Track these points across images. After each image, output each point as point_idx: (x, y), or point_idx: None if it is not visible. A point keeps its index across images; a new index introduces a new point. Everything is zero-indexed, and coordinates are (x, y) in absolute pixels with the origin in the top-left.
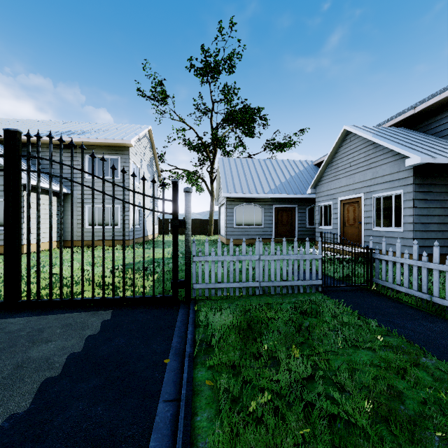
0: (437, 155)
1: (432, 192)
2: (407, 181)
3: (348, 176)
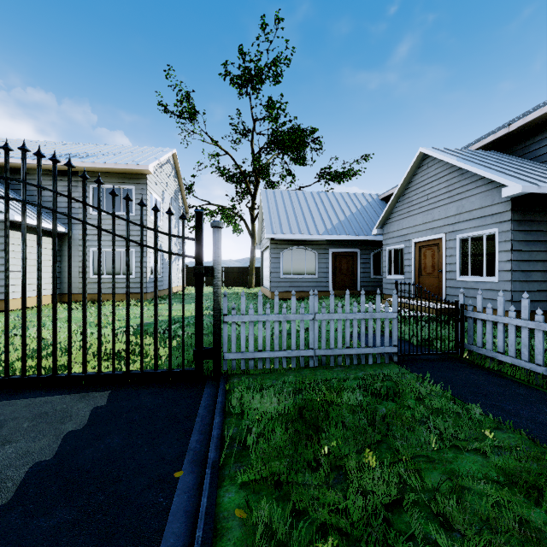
0: (542, 183)
1: (535, 231)
2: (502, 217)
3: (426, 211)
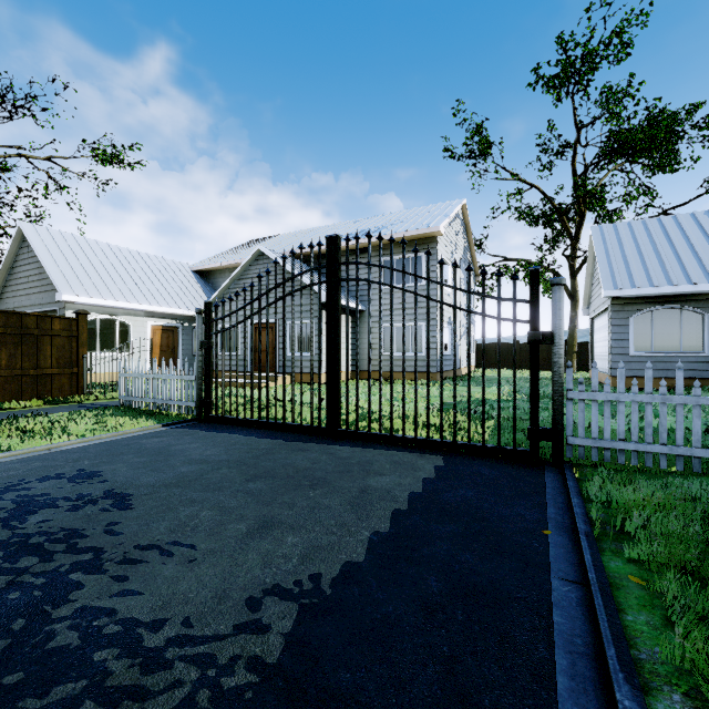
0: None
1: None
2: None
3: None
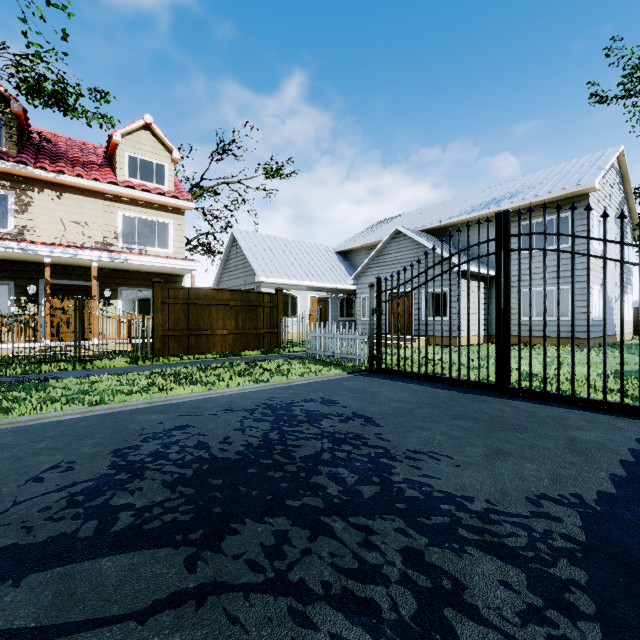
0: None
1: None
2: None
3: None
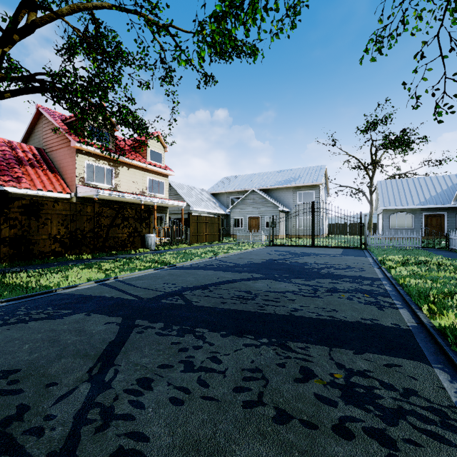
0: None
1: None
2: None
3: None
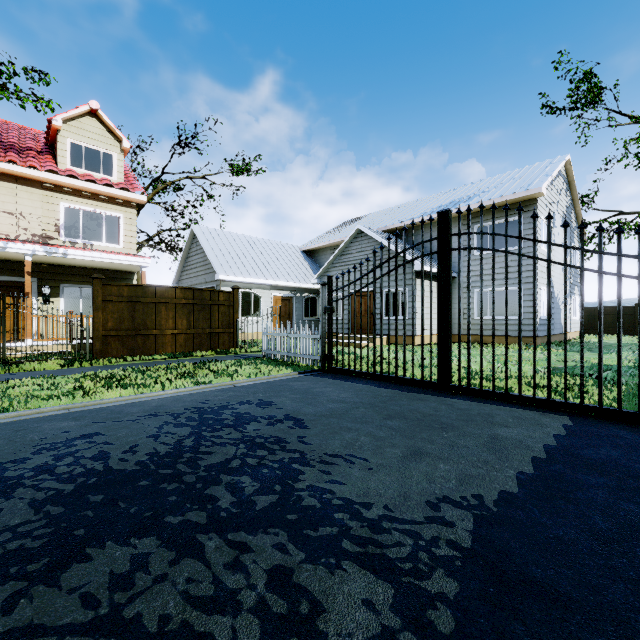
0: None
1: None
2: None
3: None
